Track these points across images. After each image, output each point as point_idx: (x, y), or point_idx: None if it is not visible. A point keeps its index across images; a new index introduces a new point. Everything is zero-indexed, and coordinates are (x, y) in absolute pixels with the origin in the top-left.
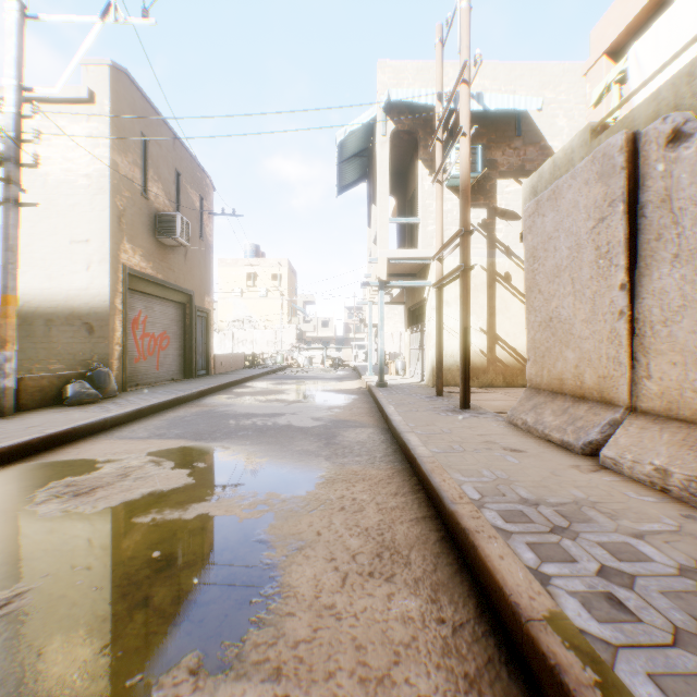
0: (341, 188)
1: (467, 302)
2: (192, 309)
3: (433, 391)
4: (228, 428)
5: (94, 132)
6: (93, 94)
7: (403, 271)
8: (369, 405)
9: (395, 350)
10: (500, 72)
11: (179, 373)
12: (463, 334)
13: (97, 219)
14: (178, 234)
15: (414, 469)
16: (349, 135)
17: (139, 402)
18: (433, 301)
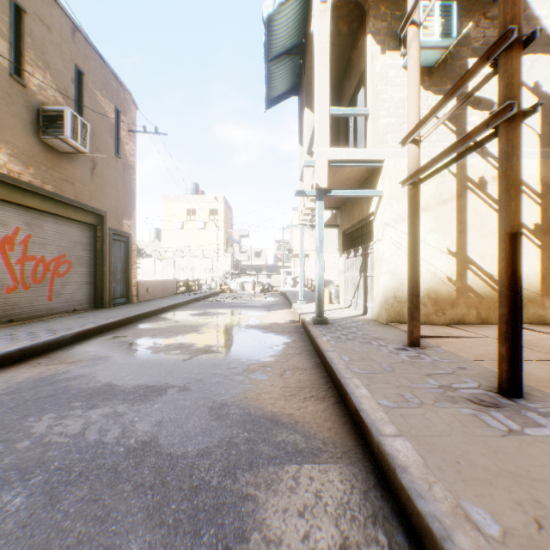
0: (270, 103)
1: (518, 181)
2: (103, 231)
3: (395, 333)
4: None
5: None
6: None
7: (341, 185)
8: (310, 361)
9: None
10: None
11: (87, 302)
12: (508, 247)
13: None
14: (67, 134)
15: None
16: (278, 12)
17: None
18: (387, 214)
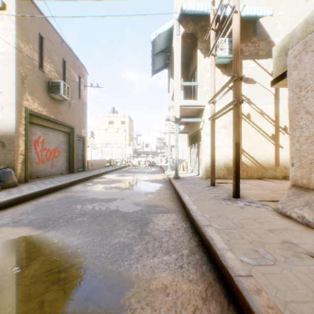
0: (154, 72)
1: (238, 125)
2: (73, 136)
3: (208, 182)
4: (72, 213)
5: (5, 27)
6: (5, 4)
7: (187, 114)
8: (170, 191)
9: (180, 157)
10: None
11: (66, 170)
12: (235, 147)
13: (7, 79)
14: (61, 92)
15: (228, 285)
16: (158, 37)
17: (25, 191)
18: (206, 129)
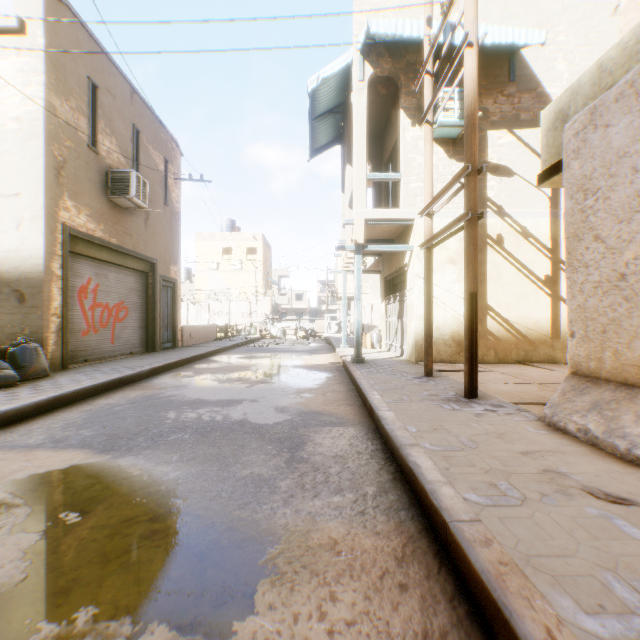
0: (313, 152)
1: (474, 260)
2: (154, 278)
3: (419, 369)
4: (160, 427)
5: (25, 68)
6: (24, 24)
7: (380, 236)
8: (346, 387)
9: (367, 321)
10: (491, 10)
11: (140, 346)
12: (469, 302)
13: (29, 169)
14: (132, 193)
15: (441, 539)
16: (321, 84)
17: (67, 385)
18: (417, 266)
